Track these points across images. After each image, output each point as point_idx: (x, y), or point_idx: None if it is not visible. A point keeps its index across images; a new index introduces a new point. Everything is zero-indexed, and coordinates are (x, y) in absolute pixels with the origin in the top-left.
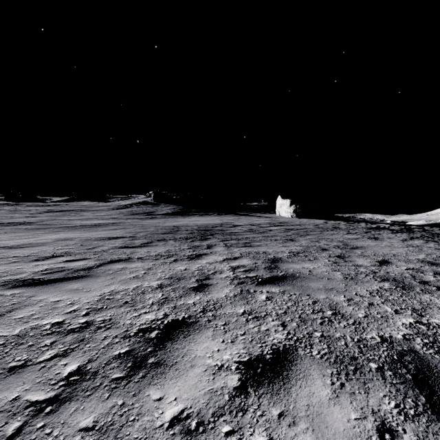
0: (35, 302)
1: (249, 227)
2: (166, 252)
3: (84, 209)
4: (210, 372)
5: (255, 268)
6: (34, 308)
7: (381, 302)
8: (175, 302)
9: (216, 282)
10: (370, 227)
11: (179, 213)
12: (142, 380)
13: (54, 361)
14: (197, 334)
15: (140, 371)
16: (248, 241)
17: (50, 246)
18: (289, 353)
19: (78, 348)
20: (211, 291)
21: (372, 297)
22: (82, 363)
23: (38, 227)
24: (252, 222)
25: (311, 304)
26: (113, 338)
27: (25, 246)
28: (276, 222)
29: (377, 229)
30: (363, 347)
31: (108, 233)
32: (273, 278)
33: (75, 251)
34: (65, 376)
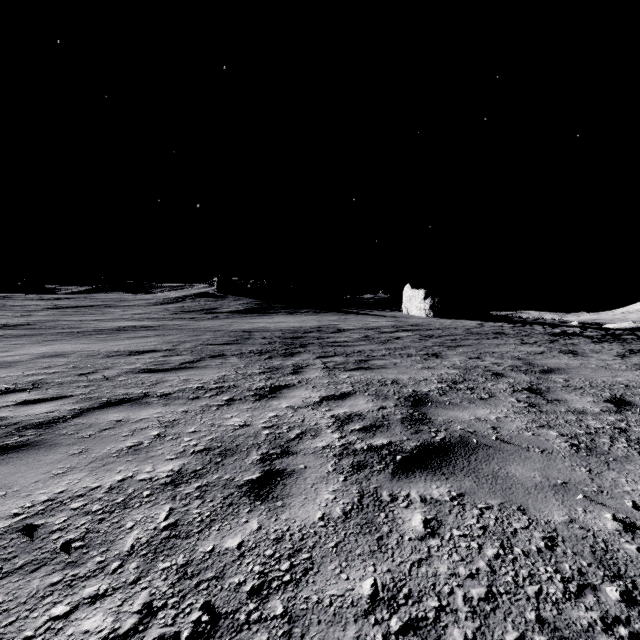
0: None
1: (364, 332)
2: (218, 382)
3: (110, 304)
4: None
5: (383, 421)
6: None
7: None
8: (192, 546)
9: (304, 464)
10: (552, 332)
11: (255, 310)
12: None
13: None
14: None
15: None
16: (363, 358)
17: (19, 368)
18: None
19: None
20: (289, 498)
21: None
22: None
23: (24, 333)
24: (367, 324)
25: (545, 552)
26: None
27: None
28: (404, 324)
29: (566, 337)
30: None
31: (134, 343)
32: (425, 452)
33: (55, 380)
34: None
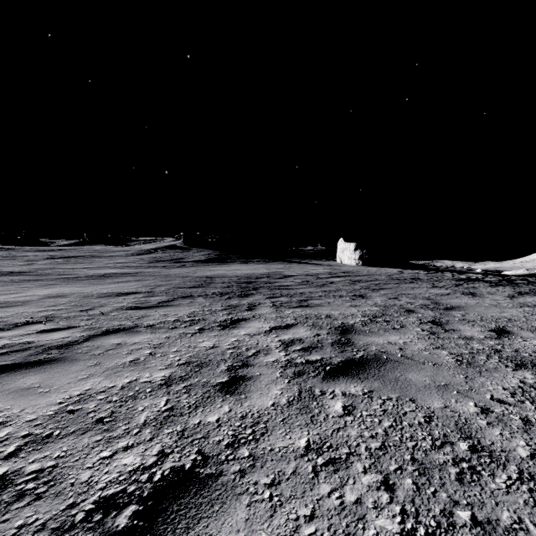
0: None
1: (304, 278)
2: (190, 316)
3: (95, 255)
4: None
5: (318, 344)
6: None
7: None
8: (185, 420)
9: (259, 372)
10: (458, 278)
11: (215, 260)
12: None
13: None
14: (215, 517)
15: None
16: (304, 298)
17: (32, 306)
18: None
19: None
20: (249, 393)
21: (519, 404)
22: None
23: (29, 278)
24: (307, 271)
25: (424, 424)
26: (35, 533)
27: None
28: (337, 271)
29: (470, 281)
30: None
31: (119, 287)
32: (348, 364)
33: (63, 315)
34: None
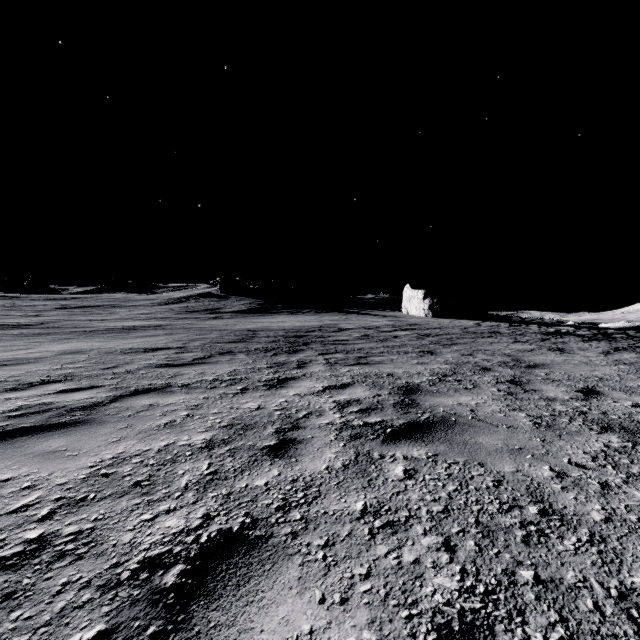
0: None
1: (364, 331)
2: (231, 375)
3: (116, 304)
4: None
5: (378, 405)
6: None
7: (623, 480)
8: (231, 484)
9: (311, 435)
10: (546, 331)
11: (258, 310)
12: None
13: None
14: (266, 576)
15: None
16: (363, 355)
17: (46, 363)
18: None
19: None
20: (301, 457)
21: (600, 468)
22: None
23: (39, 331)
24: (367, 324)
25: (492, 488)
26: (80, 589)
27: (7, 363)
28: (403, 324)
29: (559, 335)
30: (639, 618)
31: (146, 341)
32: (411, 427)
33: (83, 373)
34: None
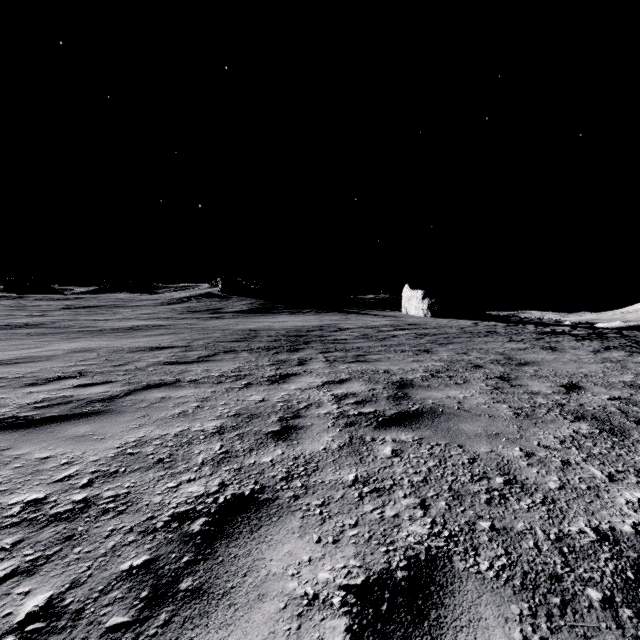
0: (8, 461)
1: (363, 331)
2: (235, 371)
3: (119, 304)
4: (293, 611)
5: (372, 398)
6: (3, 471)
7: (582, 458)
8: (241, 461)
9: (311, 422)
10: (541, 331)
11: (259, 310)
12: (163, 632)
13: (7, 586)
14: (274, 525)
15: (162, 609)
16: (361, 353)
17: (59, 361)
18: (437, 566)
19: (59, 555)
20: (301, 440)
21: (565, 449)
22: (57, 590)
23: (47, 331)
24: (367, 324)
25: (466, 464)
26: (125, 534)
27: (21, 361)
28: (401, 323)
29: (553, 335)
30: (568, 552)
31: (151, 340)
32: (401, 416)
33: (96, 370)
34: (19, 621)
